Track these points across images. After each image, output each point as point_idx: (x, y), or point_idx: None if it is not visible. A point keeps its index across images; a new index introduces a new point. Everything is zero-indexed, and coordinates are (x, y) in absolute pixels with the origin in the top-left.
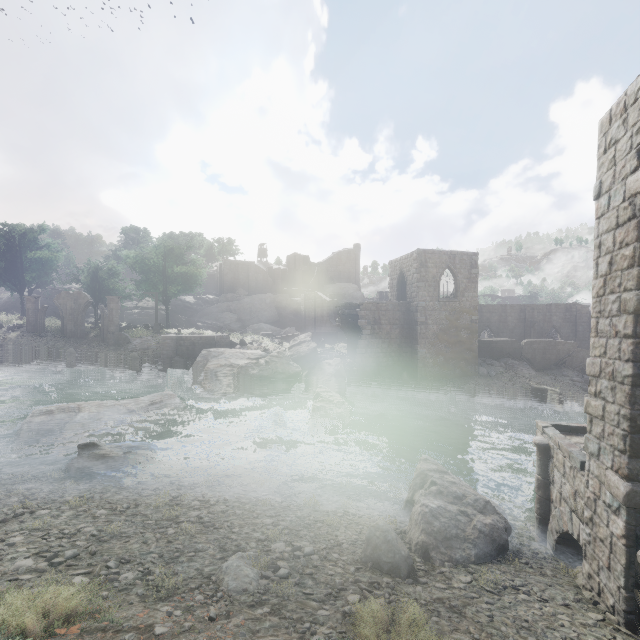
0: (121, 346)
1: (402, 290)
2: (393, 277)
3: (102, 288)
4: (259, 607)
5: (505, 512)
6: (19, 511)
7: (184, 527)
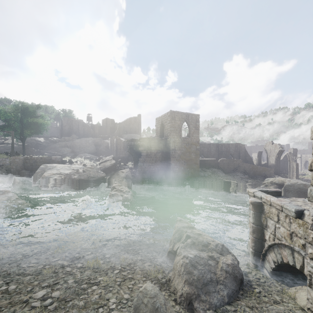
0: None
1: (162, 133)
2: (158, 126)
3: None
4: None
5: (230, 249)
6: None
7: None
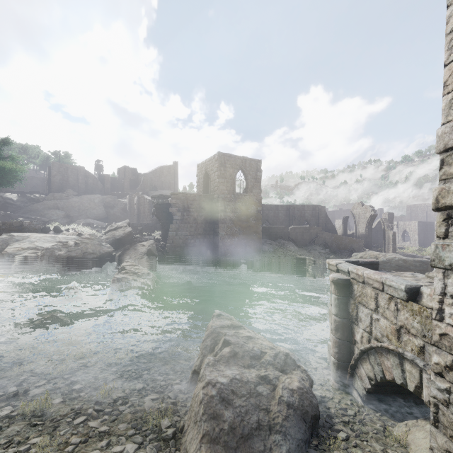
0: None
1: (207, 188)
2: (200, 177)
3: None
4: None
5: (300, 360)
6: None
7: None
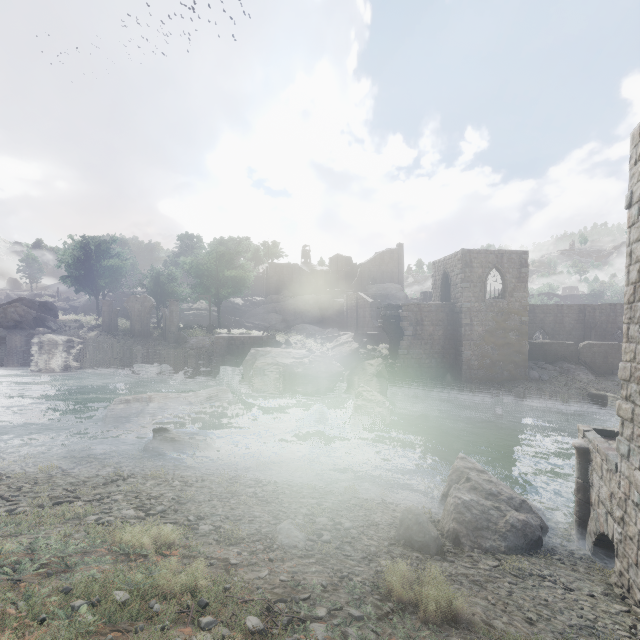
0: (180, 345)
1: (446, 291)
2: (436, 278)
3: (163, 292)
4: (307, 558)
5: (544, 514)
6: (115, 478)
7: (243, 499)
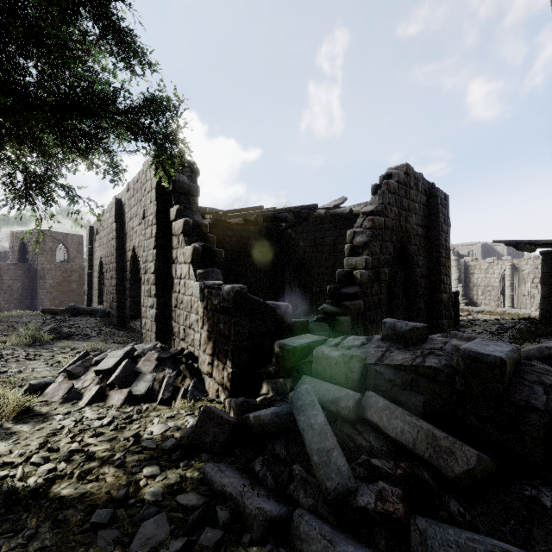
0: None
1: (24, 254)
2: (15, 244)
3: None
4: None
5: None
6: None
7: None
